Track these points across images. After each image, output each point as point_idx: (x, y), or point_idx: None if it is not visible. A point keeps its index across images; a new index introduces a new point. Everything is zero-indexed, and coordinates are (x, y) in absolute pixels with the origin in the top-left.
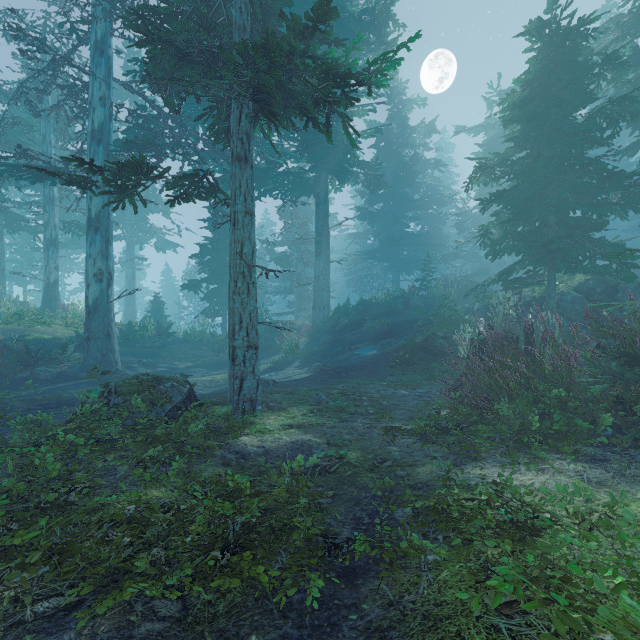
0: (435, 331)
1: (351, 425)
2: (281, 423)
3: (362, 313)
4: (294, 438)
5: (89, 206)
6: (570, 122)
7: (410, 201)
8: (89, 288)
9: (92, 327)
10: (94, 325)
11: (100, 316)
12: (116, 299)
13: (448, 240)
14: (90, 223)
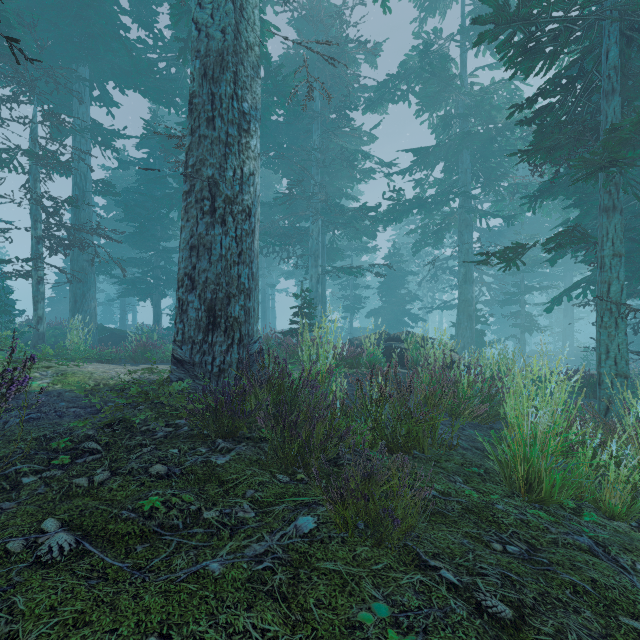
0: None
1: None
2: None
3: None
4: None
5: None
6: None
7: None
8: None
9: None
10: None
11: None
12: None
13: None
14: None
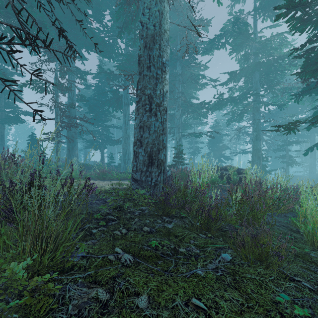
0: None
1: None
2: None
3: None
4: None
5: None
6: None
7: None
8: None
9: None
10: None
11: None
12: None
13: None
14: None
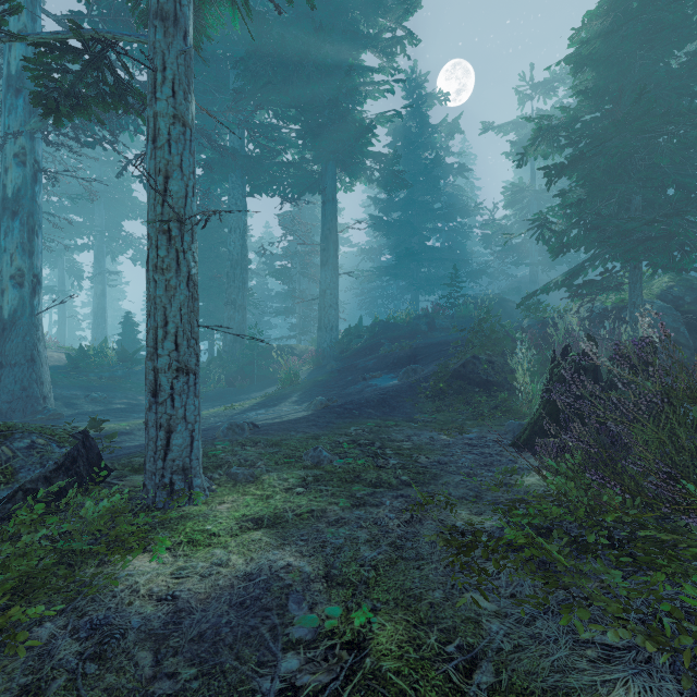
0: (476, 353)
1: (374, 517)
2: (240, 515)
3: (377, 336)
4: (255, 563)
5: (3, 181)
6: (664, 66)
7: (431, 210)
8: (4, 295)
9: (7, 349)
10: (10, 346)
11: (19, 334)
12: (44, 311)
13: (472, 256)
14: (5, 205)
